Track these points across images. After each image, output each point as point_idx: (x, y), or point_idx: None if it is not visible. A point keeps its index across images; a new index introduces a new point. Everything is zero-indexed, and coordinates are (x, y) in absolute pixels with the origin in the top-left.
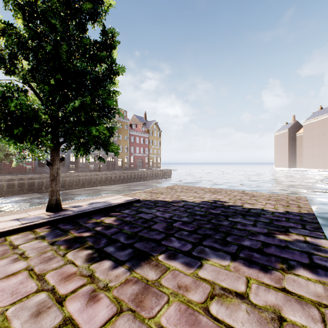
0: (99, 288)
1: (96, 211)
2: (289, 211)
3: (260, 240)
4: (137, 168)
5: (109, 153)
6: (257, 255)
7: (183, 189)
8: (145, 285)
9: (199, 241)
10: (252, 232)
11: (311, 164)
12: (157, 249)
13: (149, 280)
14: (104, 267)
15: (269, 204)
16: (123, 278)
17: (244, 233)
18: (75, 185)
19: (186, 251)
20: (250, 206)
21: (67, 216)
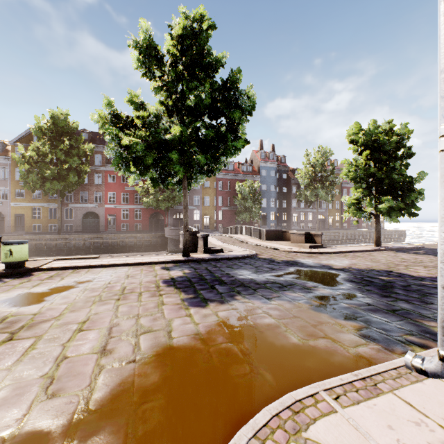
0: None
1: (403, 249)
2: None
3: None
4: (350, 227)
5: (319, 210)
6: None
7: None
8: None
9: None
10: None
11: None
12: None
13: None
14: None
15: None
16: None
17: None
18: None
19: None
20: None
21: (393, 248)
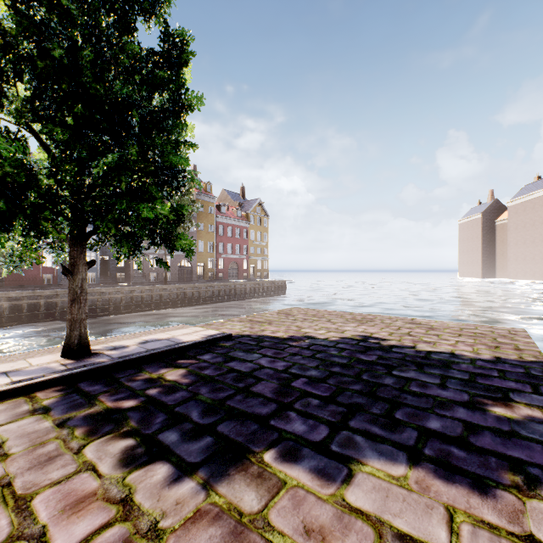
0: (139, 534)
1: (152, 356)
2: (501, 358)
3: (458, 417)
4: (229, 278)
5: (183, 253)
6: (459, 452)
7: (308, 315)
8: (235, 526)
9: (342, 419)
10: (441, 400)
11: (522, 271)
12: (261, 437)
13: (244, 512)
14: (154, 480)
15: (463, 343)
16: (191, 506)
17: (426, 403)
18: (124, 307)
19: (319, 442)
20: (430, 348)
21: (97, 366)
